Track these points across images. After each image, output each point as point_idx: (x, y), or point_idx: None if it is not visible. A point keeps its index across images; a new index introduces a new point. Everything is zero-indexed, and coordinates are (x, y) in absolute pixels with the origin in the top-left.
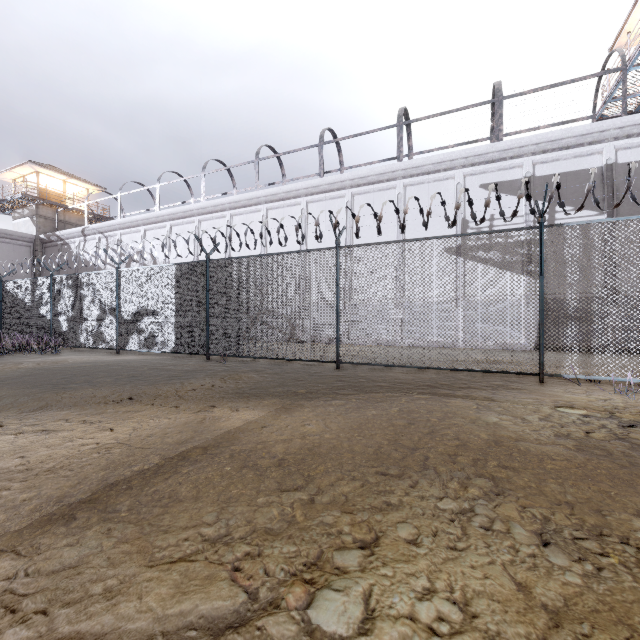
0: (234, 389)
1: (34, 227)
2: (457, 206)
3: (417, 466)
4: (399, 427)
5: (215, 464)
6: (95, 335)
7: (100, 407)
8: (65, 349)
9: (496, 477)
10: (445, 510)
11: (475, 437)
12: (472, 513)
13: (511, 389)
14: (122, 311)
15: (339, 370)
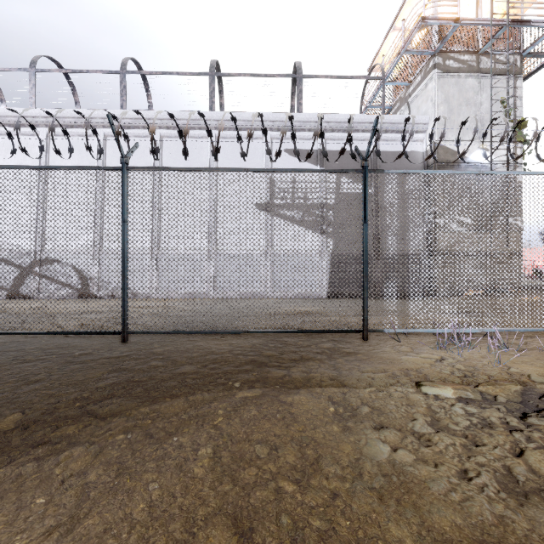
0: None
1: None
2: (283, 131)
3: None
4: None
5: None
6: None
7: None
8: None
9: None
10: None
11: None
12: None
13: (347, 355)
14: None
15: (126, 344)
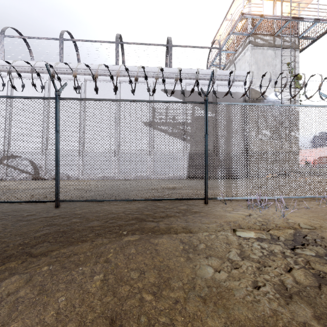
0: None
1: None
2: (157, 77)
3: None
4: None
5: None
6: None
7: None
8: None
9: None
10: None
11: None
12: None
13: (194, 213)
14: None
15: (58, 208)
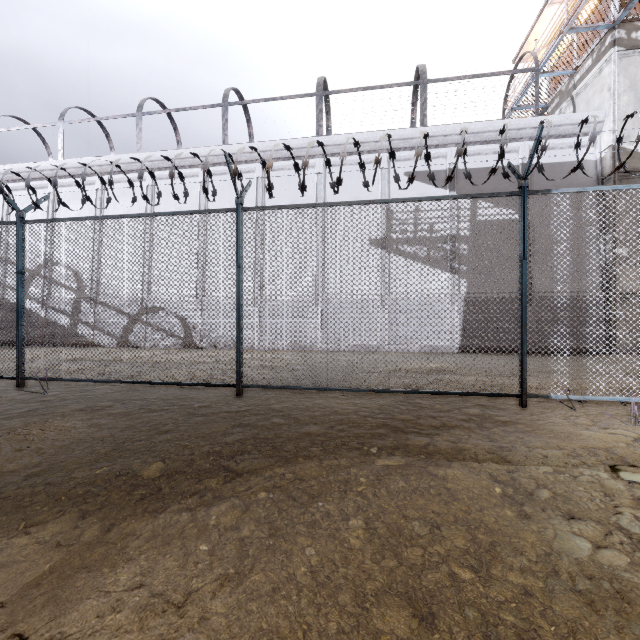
0: None
1: None
2: (418, 152)
3: None
4: None
5: None
6: None
7: None
8: None
9: None
10: None
11: None
12: None
13: (502, 425)
14: None
15: (241, 398)
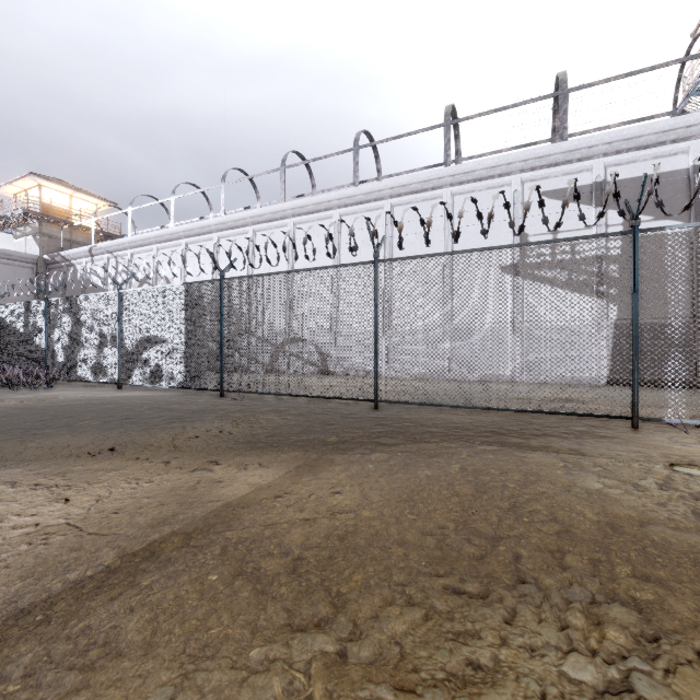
0: (247, 436)
1: (37, 247)
2: (527, 207)
3: (507, 575)
4: (466, 498)
5: (196, 568)
6: (94, 367)
7: (67, 463)
8: (62, 383)
9: (640, 601)
10: (579, 684)
11: (579, 517)
12: (632, 696)
13: (600, 437)
14: (124, 339)
15: (378, 410)
